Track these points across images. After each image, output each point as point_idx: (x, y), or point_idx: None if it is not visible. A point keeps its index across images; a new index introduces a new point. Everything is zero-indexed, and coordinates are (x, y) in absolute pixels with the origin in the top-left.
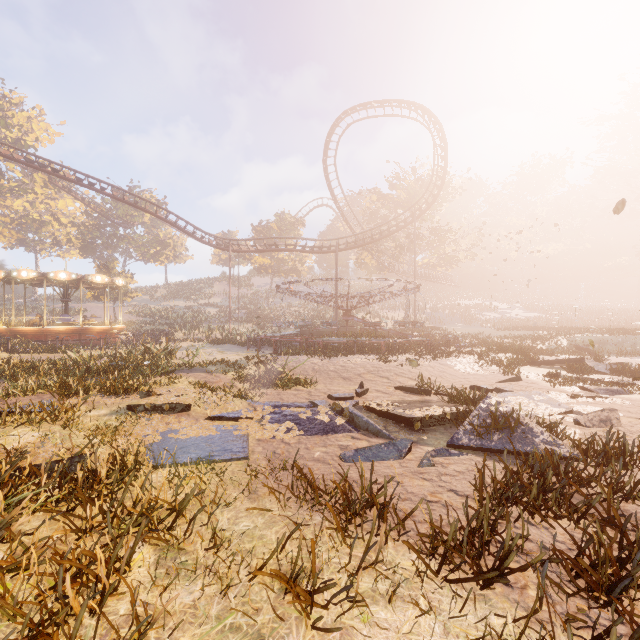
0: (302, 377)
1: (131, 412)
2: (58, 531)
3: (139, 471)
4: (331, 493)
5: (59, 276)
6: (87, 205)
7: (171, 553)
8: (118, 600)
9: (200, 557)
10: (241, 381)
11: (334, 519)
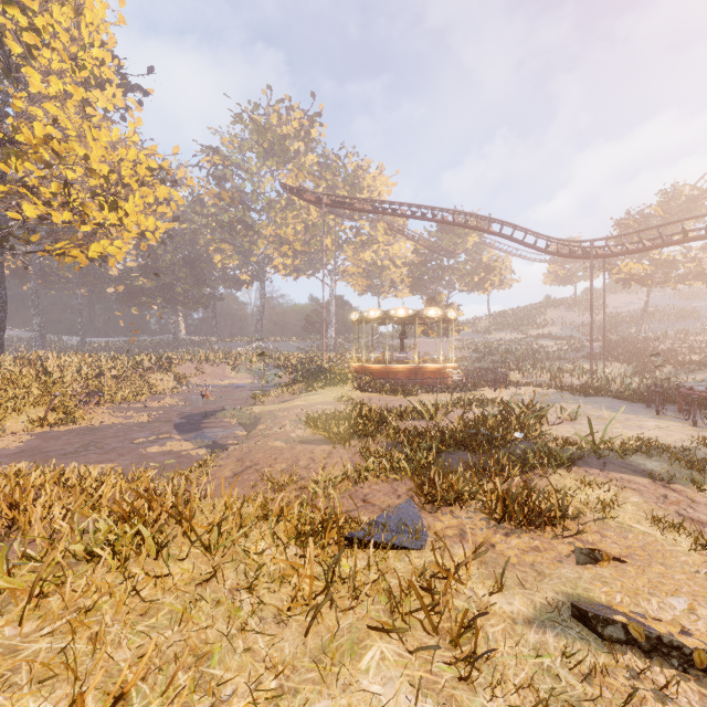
0: None
1: (587, 631)
2: None
3: None
4: None
5: (398, 313)
6: (416, 243)
7: None
8: None
9: None
10: None
11: None
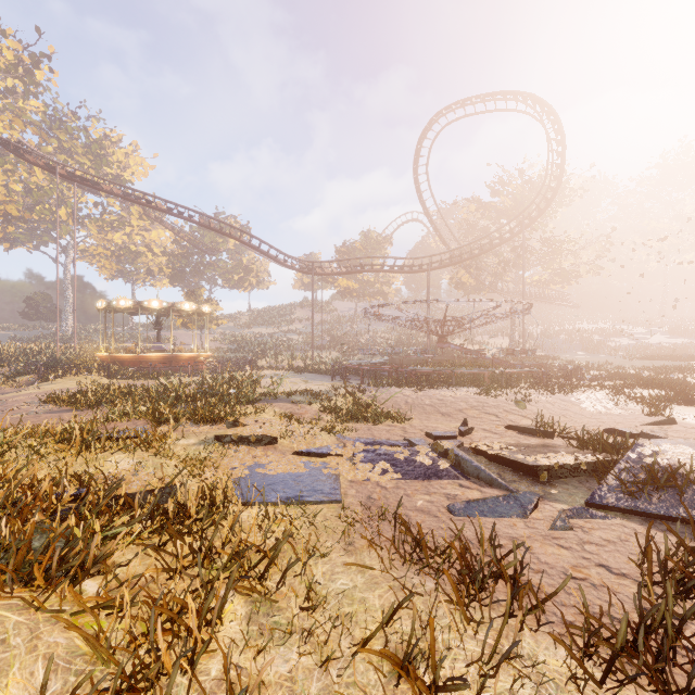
0: (394, 411)
1: (218, 442)
2: (150, 569)
3: (227, 508)
4: (442, 554)
5: (152, 304)
6: (176, 234)
7: (263, 607)
8: (209, 657)
9: (295, 617)
10: (328, 413)
11: (453, 591)
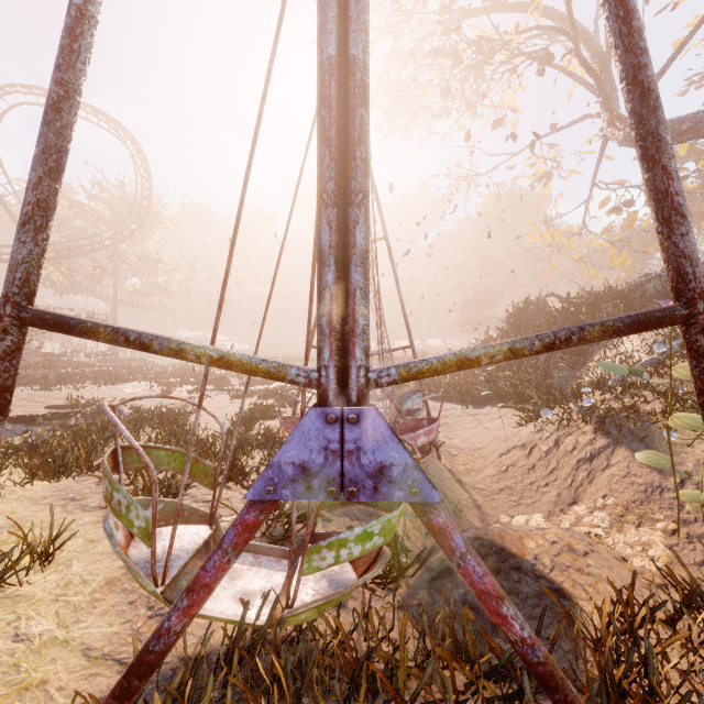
0: None
1: None
2: None
3: None
4: None
5: None
6: None
7: None
8: None
9: None
10: None
11: None
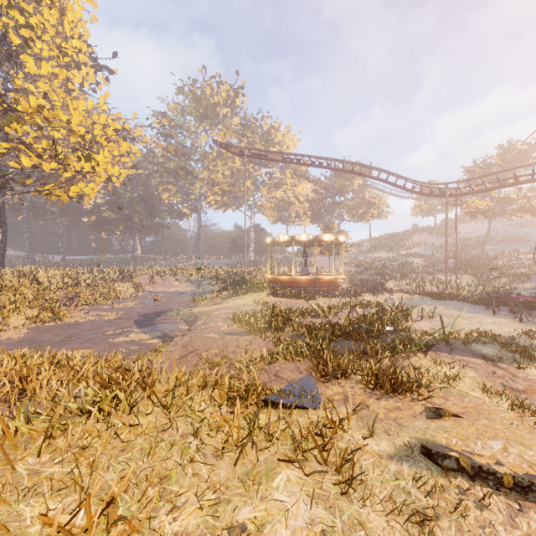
0: None
1: (431, 463)
2: None
3: None
4: None
5: (301, 238)
6: (315, 184)
7: None
8: None
9: None
10: None
11: None
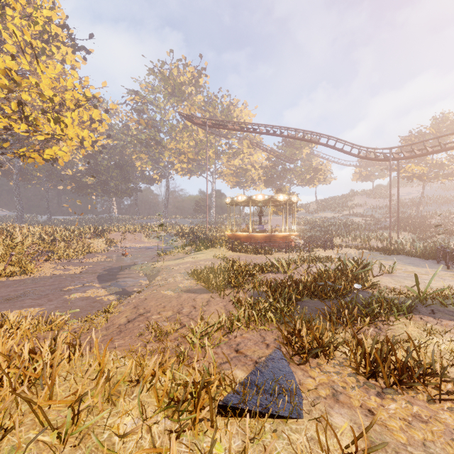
0: None
1: None
2: None
3: None
4: None
5: (258, 197)
6: (269, 153)
7: None
8: None
9: None
10: None
11: None
